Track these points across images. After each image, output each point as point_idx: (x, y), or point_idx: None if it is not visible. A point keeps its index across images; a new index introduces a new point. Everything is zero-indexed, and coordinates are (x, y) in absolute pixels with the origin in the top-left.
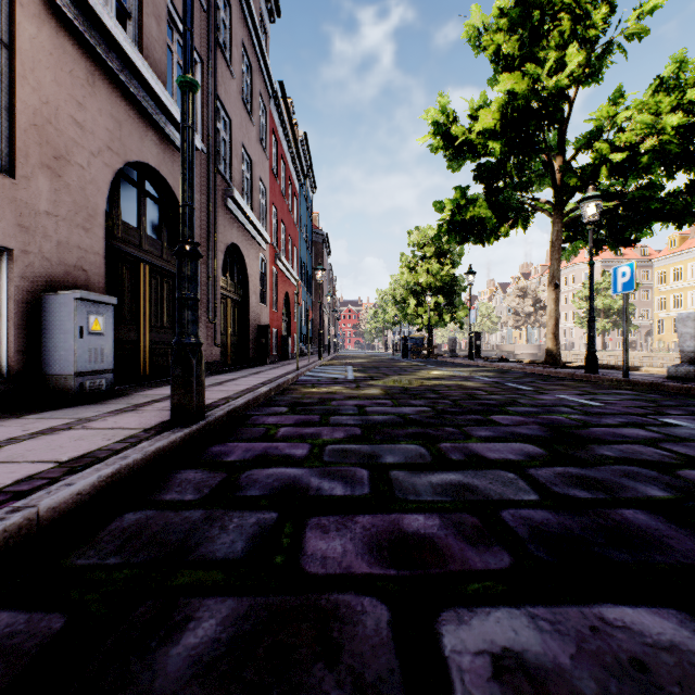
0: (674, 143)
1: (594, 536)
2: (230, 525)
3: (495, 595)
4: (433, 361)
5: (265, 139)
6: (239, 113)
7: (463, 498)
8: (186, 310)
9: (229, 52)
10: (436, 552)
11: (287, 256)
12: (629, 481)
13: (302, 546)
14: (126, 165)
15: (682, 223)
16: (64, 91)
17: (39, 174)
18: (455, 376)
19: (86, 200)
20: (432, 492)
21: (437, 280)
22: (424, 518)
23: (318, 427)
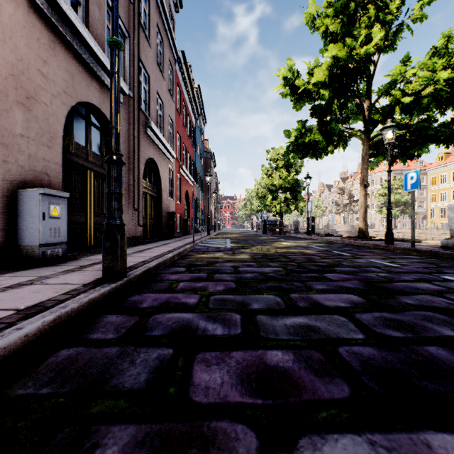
0: (445, 90)
1: (410, 369)
2: (138, 359)
3: (340, 423)
4: (283, 235)
5: (172, 89)
6: (155, 71)
7: (309, 337)
8: (113, 201)
9: (148, 31)
10: (292, 383)
11: (187, 167)
12: (428, 323)
13: (190, 378)
14: (77, 104)
15: (449, 144)
16: (33, 52)
17: (15, 108)
18: (298, 246)
19: (49, 127)
20: (287, 332)
21: (285, 183)
22: (281, 354)
23: (206, 282)
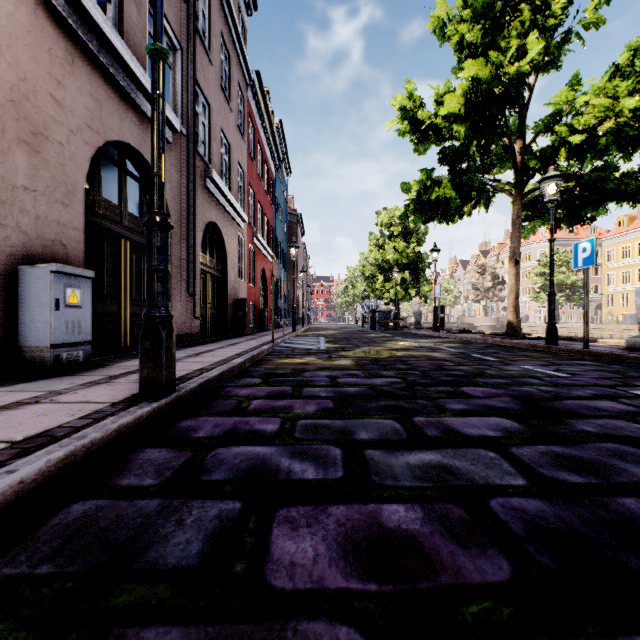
0: (631, 125)
1: (600, 535)
2: (188, 518)
3: (501, 623)
4: (400, 332)
5: (243, 125)
6: (218, 99)
7: (445, 484)
8: (155, 281)
9: (208, 41)
10: (422, 556)
11: (263, 235)
12: (619, 462)
13: (267, 548)
14: (107, 144)
15: (636, 202)
16: (42, 69)
17: (16, 149)
18: (422, 347)
19: (65, 176)
20: (411, 475)
21: (403, 257)
22: (404, 509)
23: (290, 399)
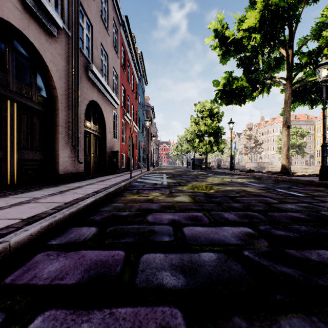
0: None
1: None
2: None
3: None
4: (209, 171)
5: (117, 47)
6: (98, 24)
7: None
8: None
9: None
10: None
11: (131, 115)
12: None
13: None
14: None
15: None
16: None
17: None
18: (232, 182)
19: None
20: None
21: (209, 129)
22: None
23: (109, 307)
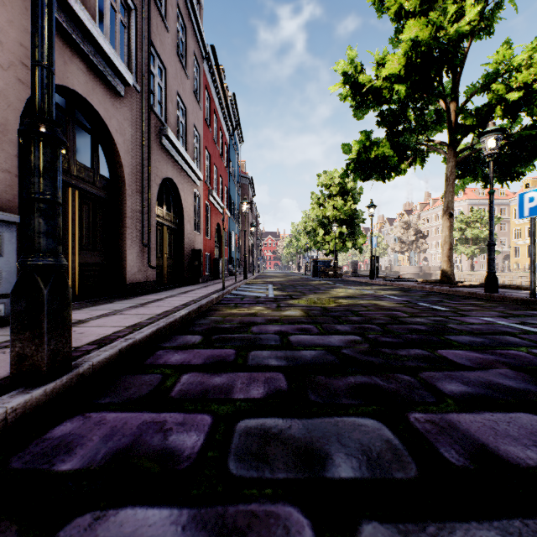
0: None
1: None
2: None
3: None
4: (339, 279)
5: (199, 93)
6: (174, 65)
7: None
8: (33, 215)
9: (165, 9)
10: None
11: (218, 193)
12: None
13: None
14: None
15: None
16: None
17: None
18: (365, 294)
19: None
20: None
21: (341, 214)
22: None
23: (231, 372)
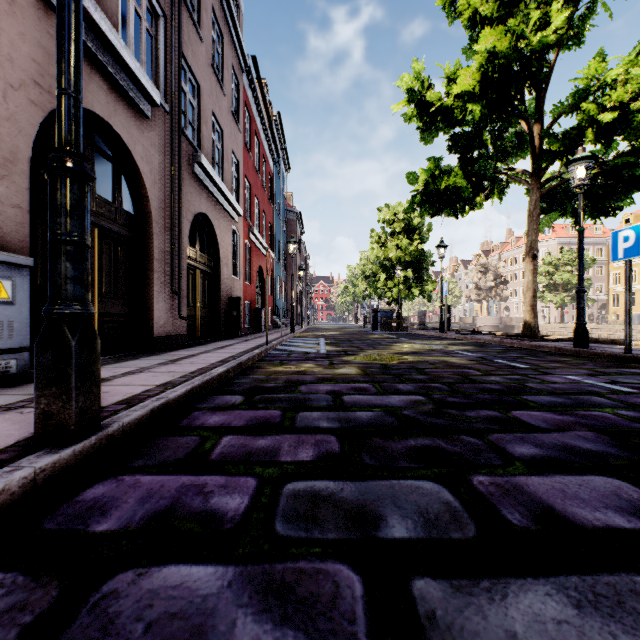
0: None
1: None
2: None
3: None
4: (404, 333)
5: (238, 112)
6: (208, 80)
7: None
8: (60, 259)
9: (198, 15)
10: None
11: (260, 231)
12: None
13: None
14: None
15: None
16: None
17: None
18: (434, 350)
19: (0, 140)
20: None
21: (406, 255)
22: None
23: (277, 434)
